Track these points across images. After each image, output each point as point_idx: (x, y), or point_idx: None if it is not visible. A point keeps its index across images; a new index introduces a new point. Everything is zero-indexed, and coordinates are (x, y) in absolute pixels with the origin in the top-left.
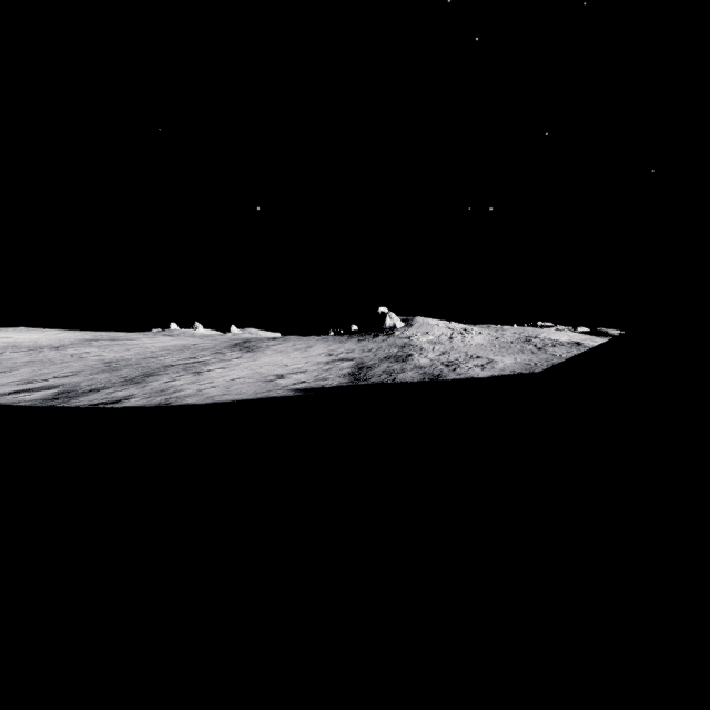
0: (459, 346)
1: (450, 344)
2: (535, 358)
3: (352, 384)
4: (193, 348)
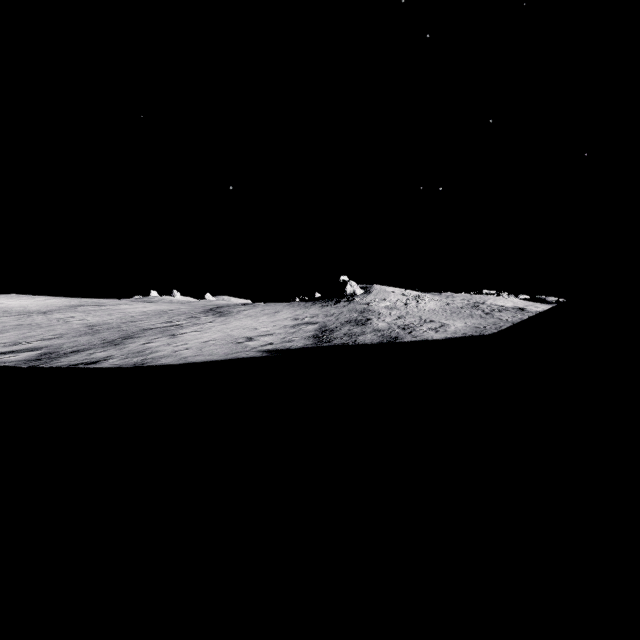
0: (414, 311)
1: (406, 309)
2: (483, 322)
3: (316, 345)
4: (170, 313)
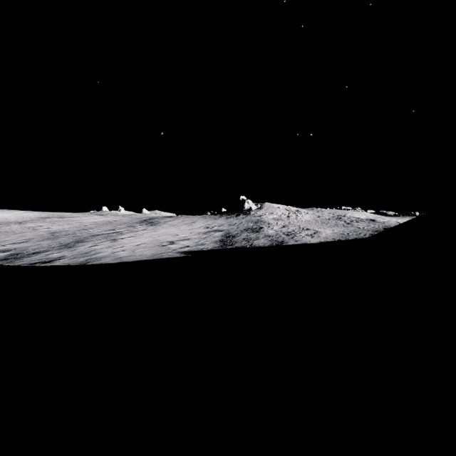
0: (294, 222)
1: (288, 220)
2: (346, 230)
3: (221, 248)
4: (114, 223)
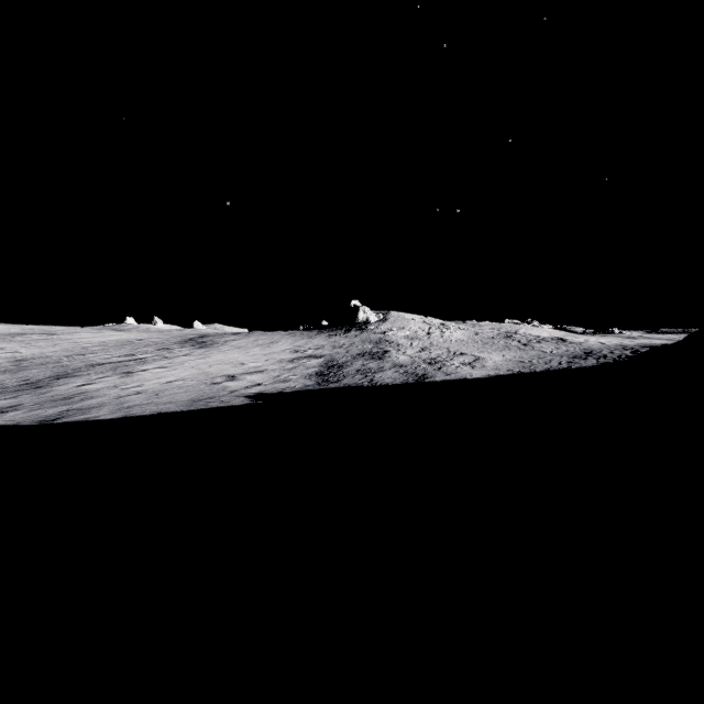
0: (439, 342)
1: (429, 339)
2: (525, 355)
3: (319, 387)
4: (136, 344)
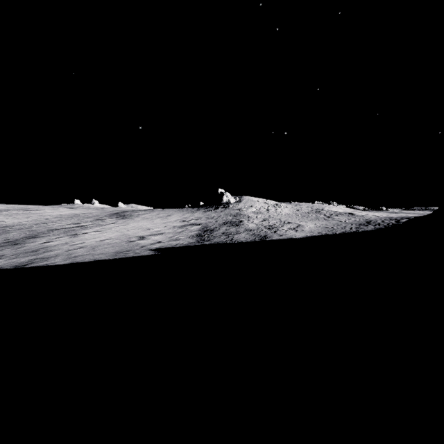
0: (274, 215)
1: (268, 214)
2: (329, 223)
3: (198, 244)
4: (81, 216)
